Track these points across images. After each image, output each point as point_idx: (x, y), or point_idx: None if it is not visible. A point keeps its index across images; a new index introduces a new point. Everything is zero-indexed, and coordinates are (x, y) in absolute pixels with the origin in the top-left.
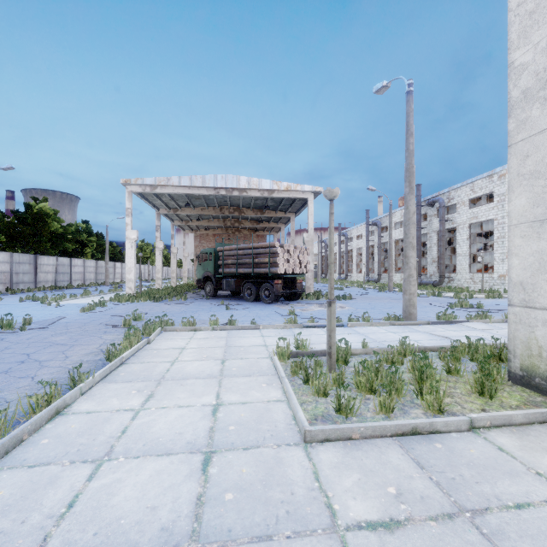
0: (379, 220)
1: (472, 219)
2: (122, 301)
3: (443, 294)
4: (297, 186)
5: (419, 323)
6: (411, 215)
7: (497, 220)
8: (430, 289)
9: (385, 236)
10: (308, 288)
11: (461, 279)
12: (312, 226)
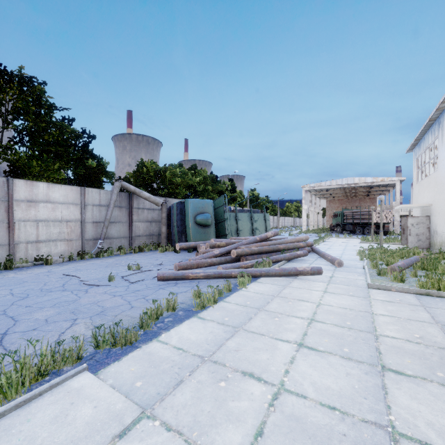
0: None
1: None
2: (304, 233)
3: None
4: (388, 178)
5: None
6: None
7: None
8: None
9: None
10: (395, 230)
11: None
12: (398, 197)
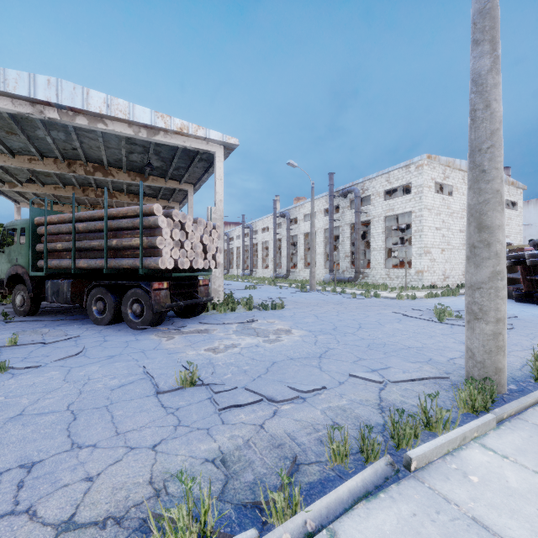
0: (288, 211)
1: (388, 211)
2: None
3: (371, 293)
4: (199, 129)
5: (536, 399)
6: (498, 124)
7: (415, 212)
8: (350, 286)
9: (294, 229)
10: (215, 291)
11: (377, 275)
12: (221, 196)
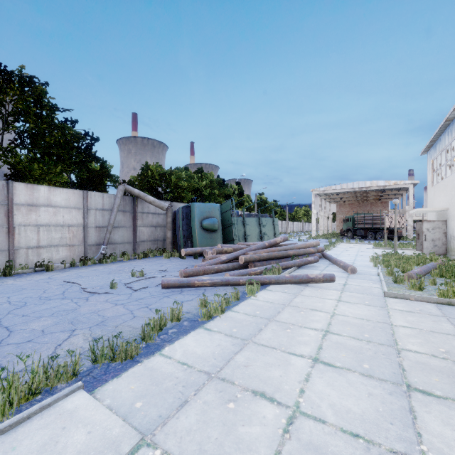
0: None
1: None
2: (313, 238)
3: None
4: (401, 182)
5: None
6: None
7: None
8: None
9: None
10: (408, 235)
11: None
12: (411, 201)
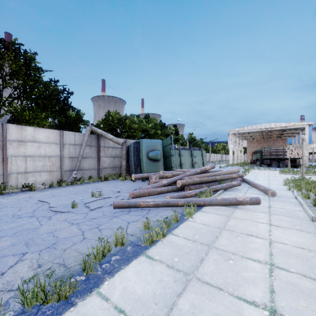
0: None
1: None
2: (230, 166)
3: None
4: (299, 123)
5: None
6: None
7: None
8: None
9: None
10: (305, 164)
11: None
12: (307, 138)
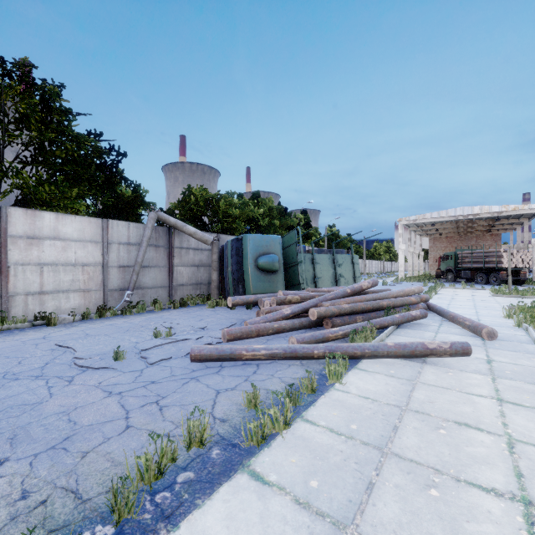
0: None
1: None
2: (401, 281)
3: None
4: (524, 206)
5: None
6: None
7: None
8: None
9: None
10: None
11: None
12: None
